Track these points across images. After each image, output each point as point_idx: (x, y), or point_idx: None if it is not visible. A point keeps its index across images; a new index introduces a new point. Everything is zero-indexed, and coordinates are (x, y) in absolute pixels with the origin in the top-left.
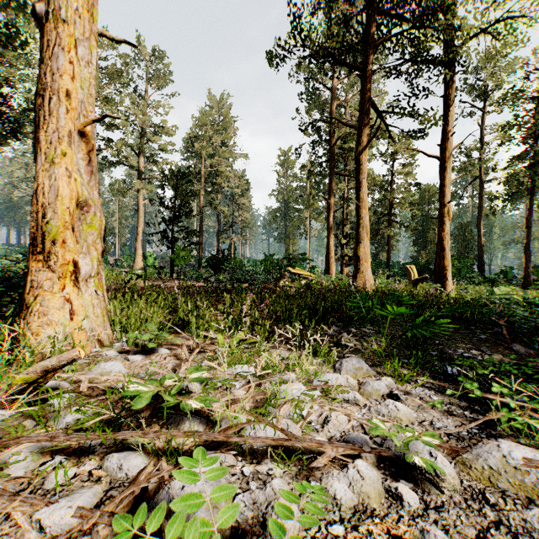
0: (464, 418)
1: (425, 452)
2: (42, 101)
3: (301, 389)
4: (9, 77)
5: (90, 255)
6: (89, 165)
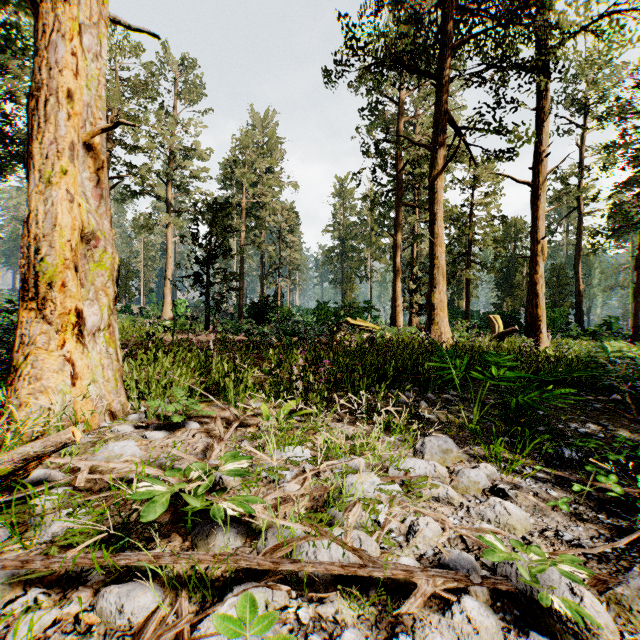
0: (600, 526)
1: (564, 587)
2: (36, 104)
3: (375, 482)
4: (13, 91)
5: (99, 302)
6: (98, 187)
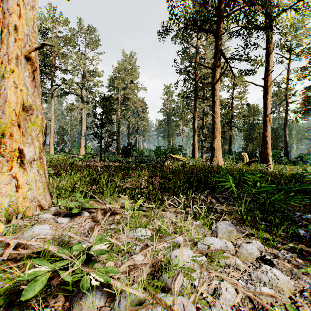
0: None
1: None
2: None
3: (190, 255)
4: None
5: (33, 145)
6: (33, 81)
